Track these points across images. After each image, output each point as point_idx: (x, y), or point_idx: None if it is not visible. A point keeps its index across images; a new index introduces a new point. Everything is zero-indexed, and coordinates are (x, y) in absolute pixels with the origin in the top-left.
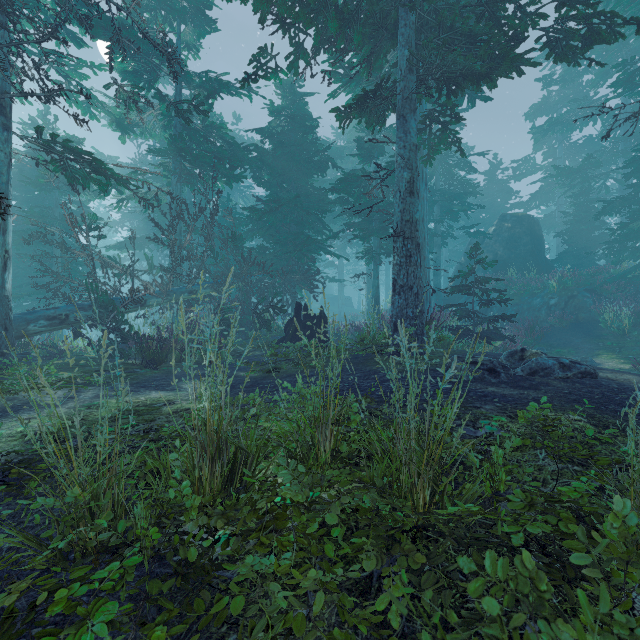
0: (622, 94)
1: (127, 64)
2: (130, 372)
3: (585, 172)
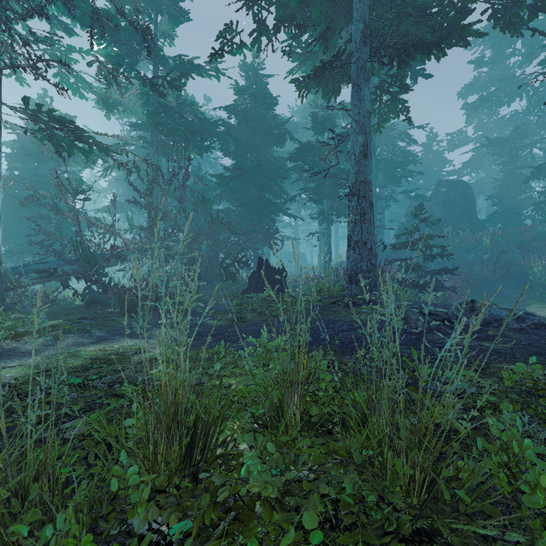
0: None
1: (111, 49)
2: (109, 320)
3: (513, 142)
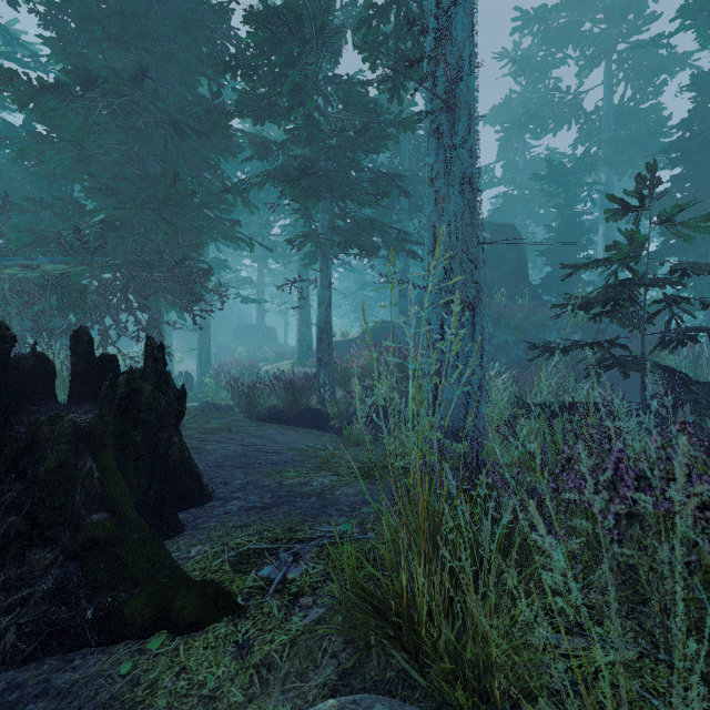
0: (696, 25)
1: None
2: None
3: (575, 176)
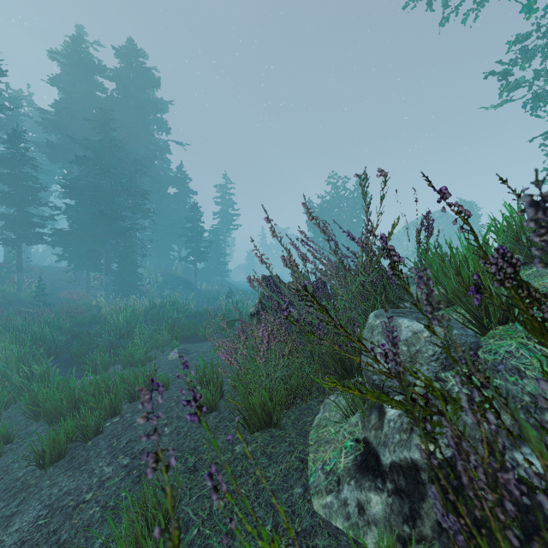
0: None
1: None
2: None
3: None
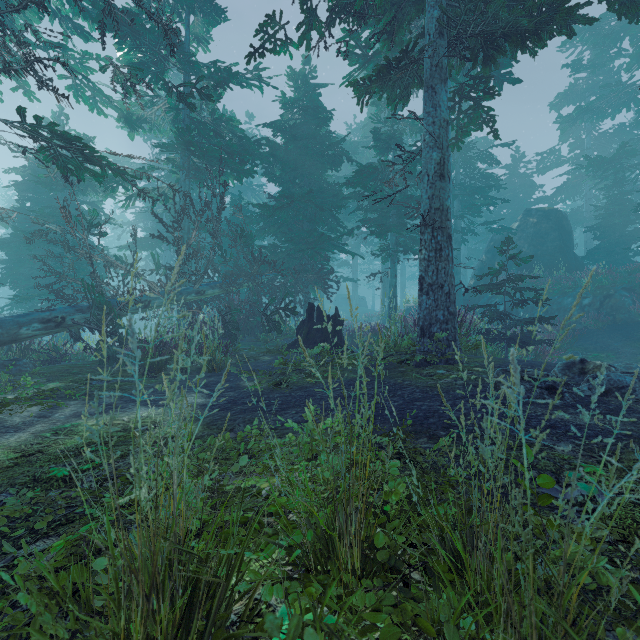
0: None
1: (133, 55)
2: (124, 381)
3: (619, 162)
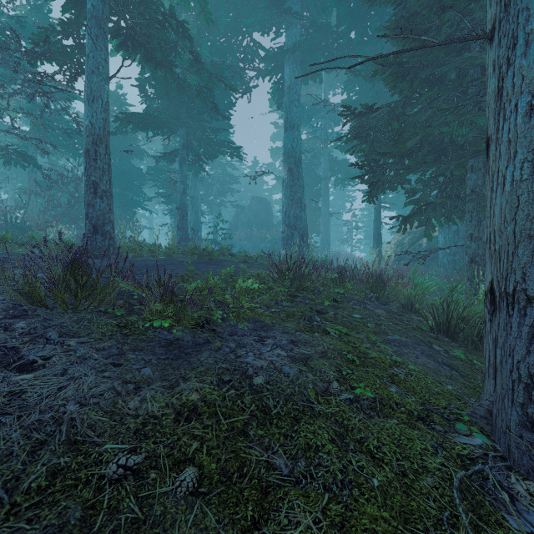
0: None
1: None
2: None
3: None
